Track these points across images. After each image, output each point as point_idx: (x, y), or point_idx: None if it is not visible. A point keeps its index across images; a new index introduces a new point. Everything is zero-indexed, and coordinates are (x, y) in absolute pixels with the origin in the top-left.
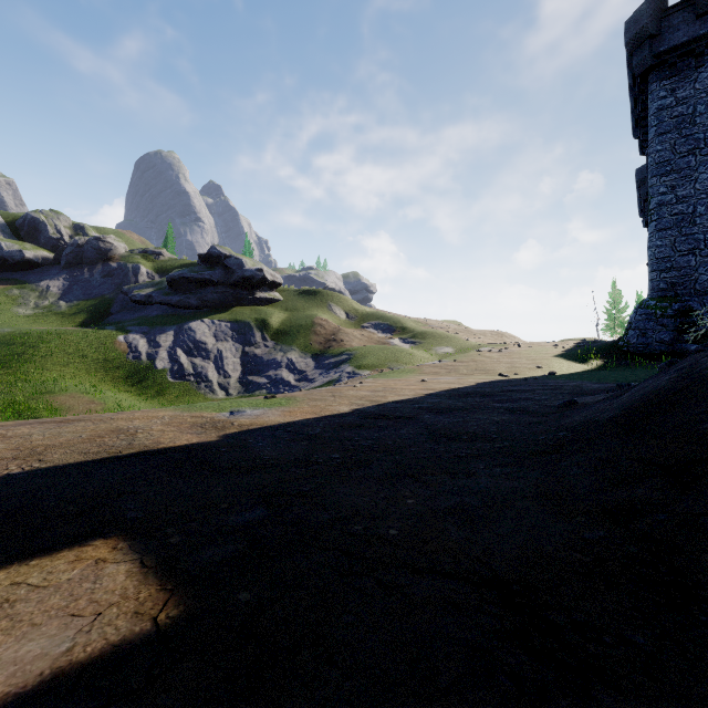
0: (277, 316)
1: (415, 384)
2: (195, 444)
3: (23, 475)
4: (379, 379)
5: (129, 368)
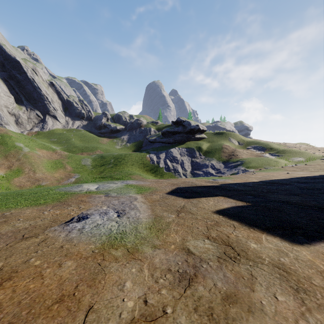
0: (205, 145)
1: (283, 174)
2: (214, 185)
3: (182, 187)
4: (263, 172)
5: (151, 167)
